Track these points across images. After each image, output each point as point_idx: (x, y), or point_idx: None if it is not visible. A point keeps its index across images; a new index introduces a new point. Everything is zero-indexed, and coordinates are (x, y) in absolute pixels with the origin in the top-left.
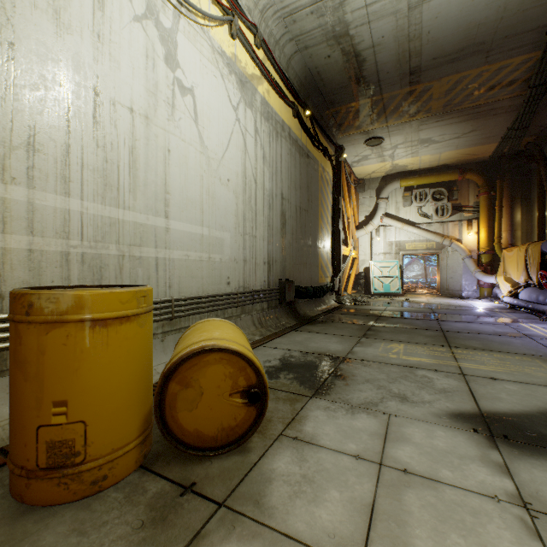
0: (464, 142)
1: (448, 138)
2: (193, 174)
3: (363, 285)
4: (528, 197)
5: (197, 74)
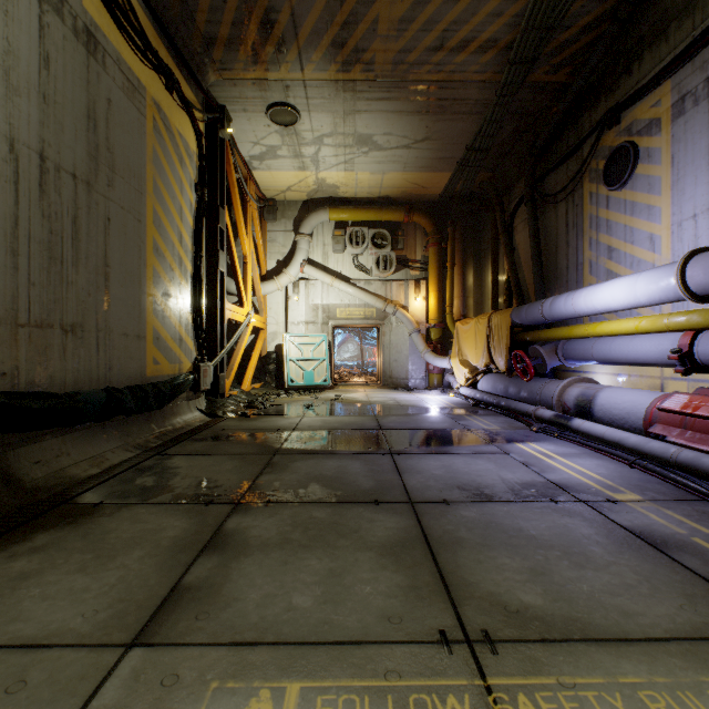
0: (415, 159)
1: (395, 143)
2: None
3: (274, 374)
4: (479, 257)
5: None
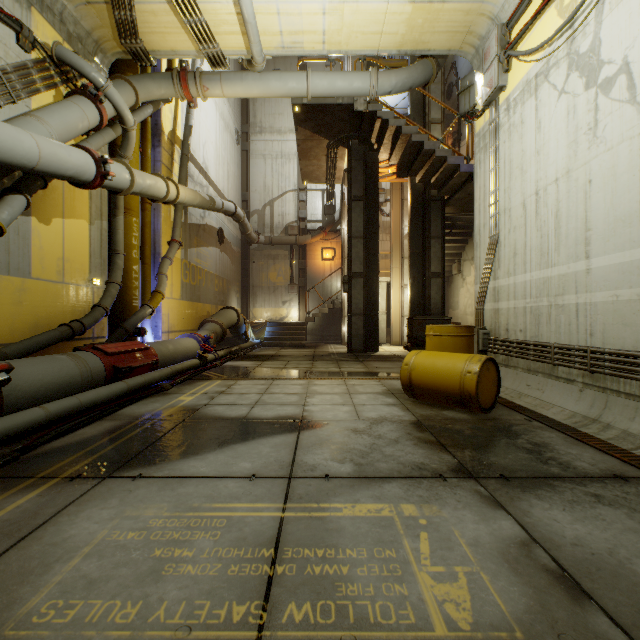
0: None
1: None
2: (626, 179)
3: None
4: None
5: (635, 24)
